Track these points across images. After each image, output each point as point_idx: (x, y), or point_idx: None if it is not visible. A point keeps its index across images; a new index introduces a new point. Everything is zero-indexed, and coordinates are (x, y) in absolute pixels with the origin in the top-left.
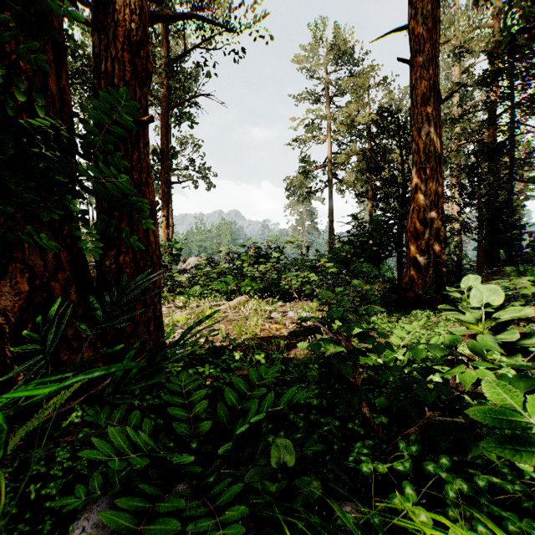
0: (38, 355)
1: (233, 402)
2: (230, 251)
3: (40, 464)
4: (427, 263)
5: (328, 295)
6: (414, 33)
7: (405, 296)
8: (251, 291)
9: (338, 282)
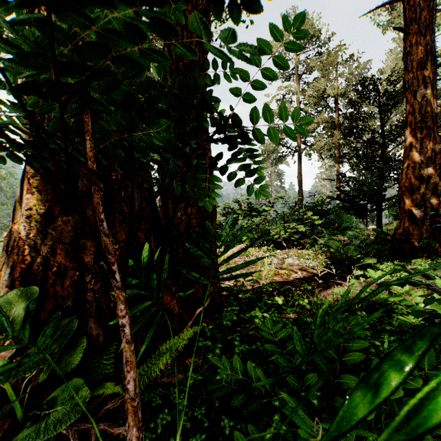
0: (149, 302)
1: (330, 353)
2: (225, 206)
3: (164, 412)
4: (423, 216)
5: (336, 244)
6: (409, 3)
7: (399, 246)
8: (247, 240)
9: (315, 232)
